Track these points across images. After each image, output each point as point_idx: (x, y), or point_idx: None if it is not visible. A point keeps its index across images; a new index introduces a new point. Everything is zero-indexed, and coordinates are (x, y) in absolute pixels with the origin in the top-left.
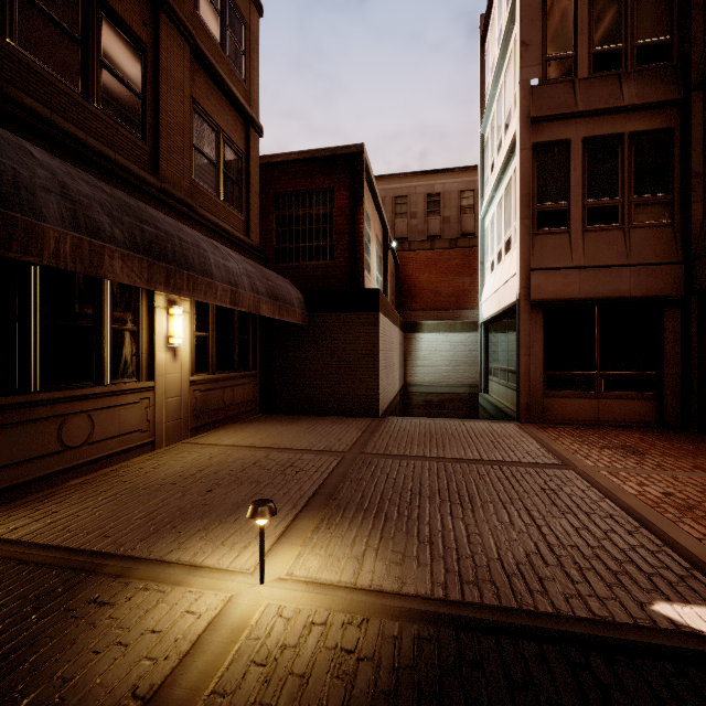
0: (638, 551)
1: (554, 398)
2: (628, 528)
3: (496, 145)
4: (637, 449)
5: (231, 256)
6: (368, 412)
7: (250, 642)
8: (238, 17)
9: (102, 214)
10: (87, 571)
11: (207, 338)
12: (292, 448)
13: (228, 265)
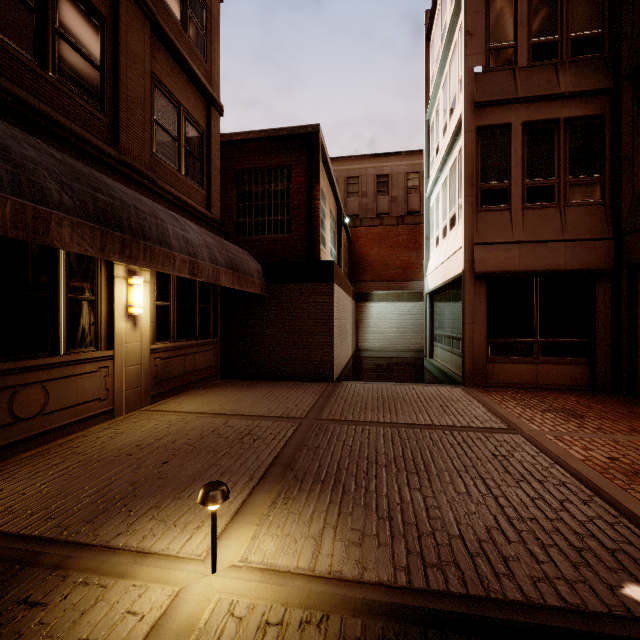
0: (596, 523)
1: (496, 364)
2: (582, 498)
3: (441, 129)
4: (575, 412)
5: (190, 227)
6: (324, 377)
7: None
8: None
9: (49, 180)
10: (23, 562)
11: (169, 307)
12: (251, 414)
13: (187, 236)
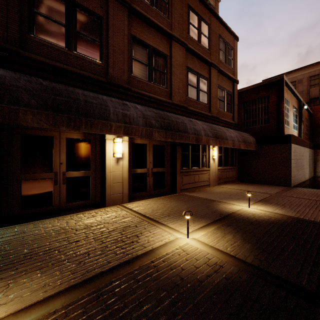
0: None
1: None
2: None
3: None
4: None
5: (231, 131)
6: (286, 184)
7: (248, 212)
8: (230, 48)
9: (208, 131)
10: (212, 201)
11: (221, 156)
12: (252, 191)
13: (231, 135)
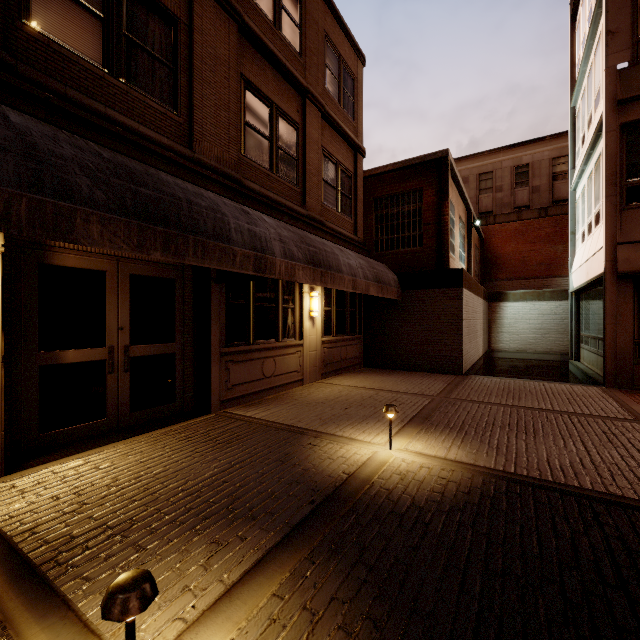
0: None
1: None
2: None
3: (587, 120)
4: None
5: (350, 255)
6: (453, 370)
7: (390, 467)
8: (349, 75)
9: (293, 246)
10: (300, 434)
11: (331, 311)
12: (394, 390)
13: (350, 262)
